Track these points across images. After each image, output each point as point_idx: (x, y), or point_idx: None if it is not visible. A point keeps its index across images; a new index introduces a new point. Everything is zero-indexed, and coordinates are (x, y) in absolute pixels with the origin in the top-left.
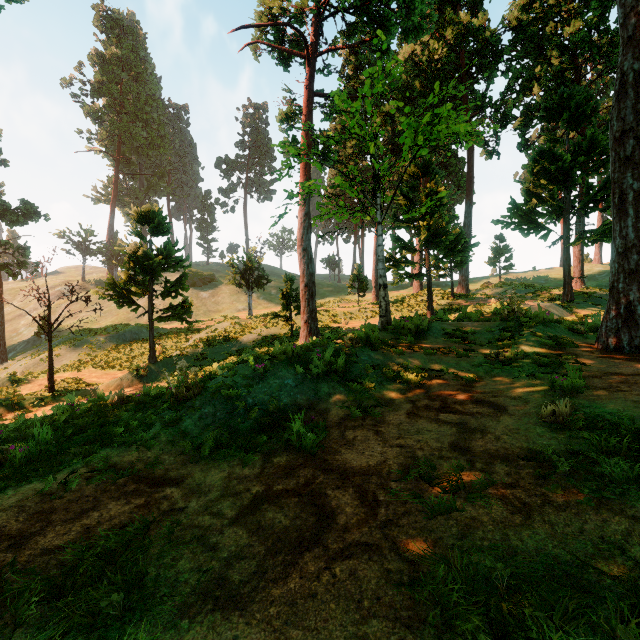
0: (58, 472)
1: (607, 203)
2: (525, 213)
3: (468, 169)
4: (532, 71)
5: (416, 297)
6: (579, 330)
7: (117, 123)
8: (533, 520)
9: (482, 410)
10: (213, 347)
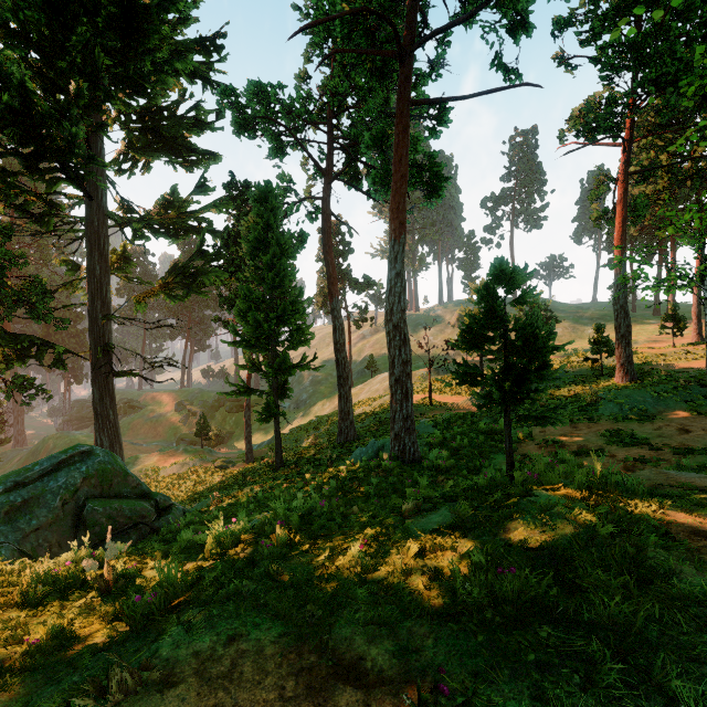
0: None
1: None
2: None
3: None
4: None
5: None
6: None
7: None
8: None
9: None
10: None
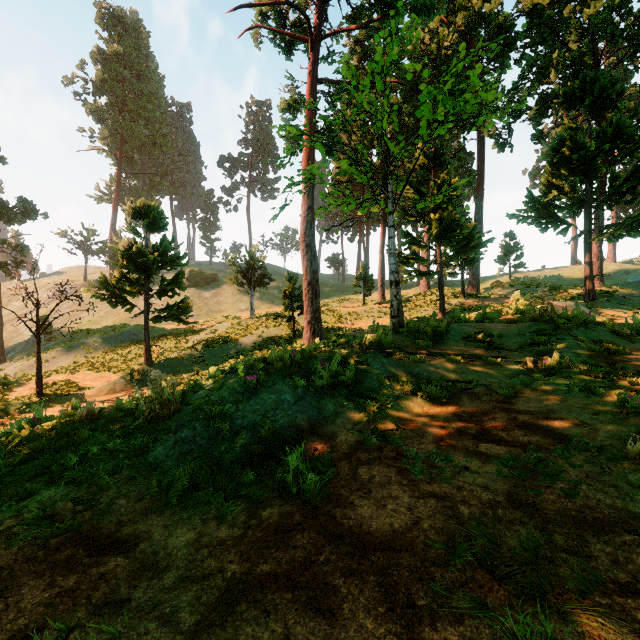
0: None
1: (633, 195)
2: (543, 206)
3: (479, 163)
4: (548, 58)
5: (424, 296)
6: (625, 333)
7: (119, 121)
8: None
9: (536, 440)
10: (212, 349)
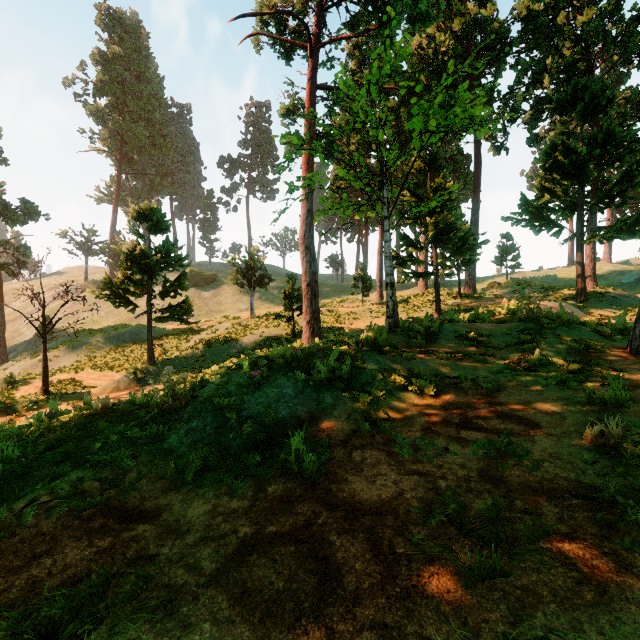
0: (17, 500)
1: (624, 198)
2: (537, 209)
3: (475, 165)
4: (542, 63)
5: (422, 297)
6: (606, 332)
7: (119, 122)
8: (611, 597)
9: (511, 427)
10: (213, 348)
